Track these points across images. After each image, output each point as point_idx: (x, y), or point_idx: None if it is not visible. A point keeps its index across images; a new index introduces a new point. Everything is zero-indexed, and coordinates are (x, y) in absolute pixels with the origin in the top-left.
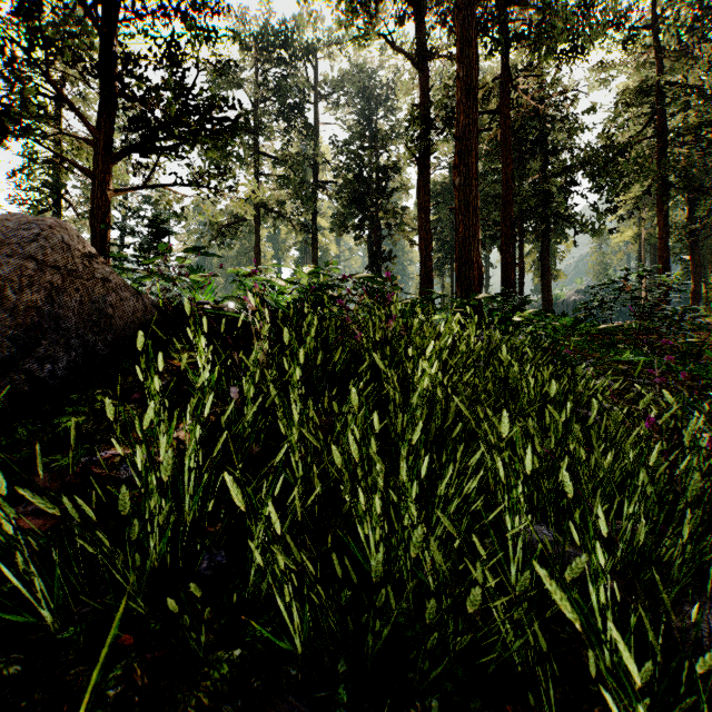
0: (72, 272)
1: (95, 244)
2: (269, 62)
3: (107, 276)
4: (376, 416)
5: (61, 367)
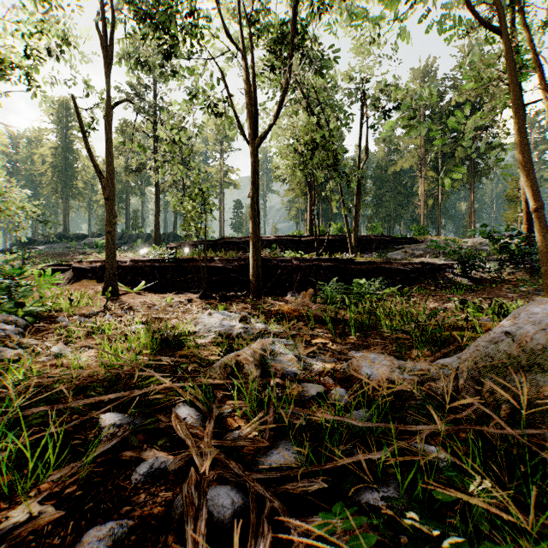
0: None
1: None
2: None
3: None
4: None
5: None
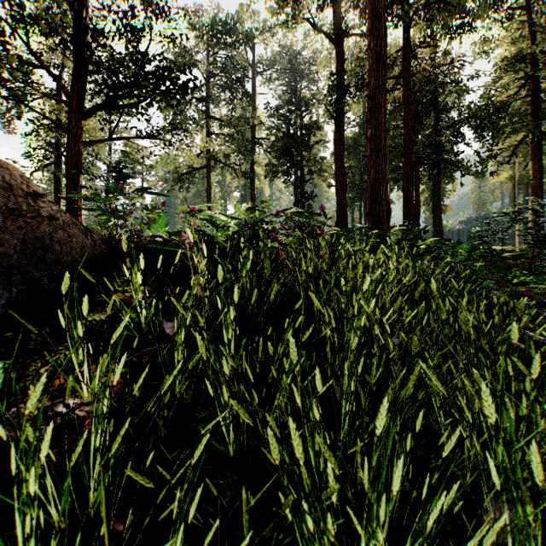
0: (16, 210)
1: (69, 187)
2: (218, 47)
3: (54, 214)
4: (318, 373)
5: (1, 304)
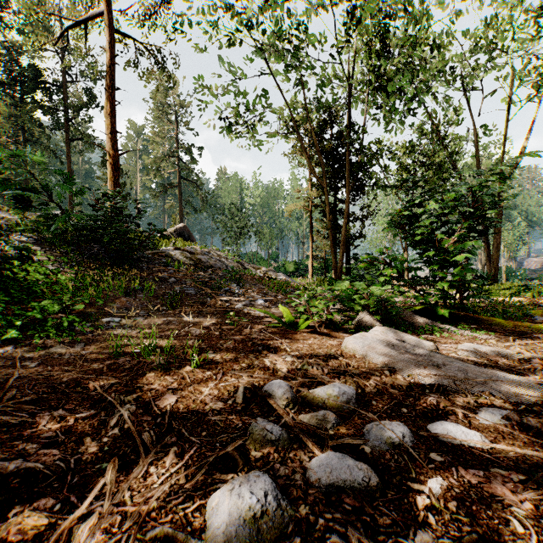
0: None
1: None
2: None
3: None
4: None
5: None
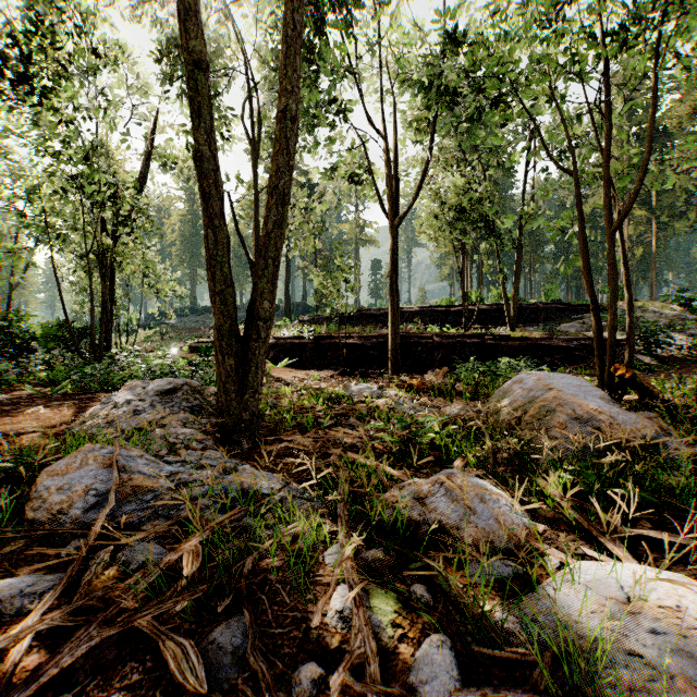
0: None
1: None
2: None
3: None
4: None
5: None
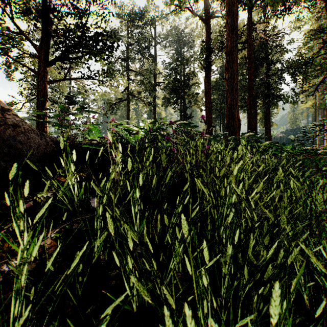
0: None
1: (39, 109)
2: (133, 27)
3: (17, 123)
4: (205, 245)
5: None
